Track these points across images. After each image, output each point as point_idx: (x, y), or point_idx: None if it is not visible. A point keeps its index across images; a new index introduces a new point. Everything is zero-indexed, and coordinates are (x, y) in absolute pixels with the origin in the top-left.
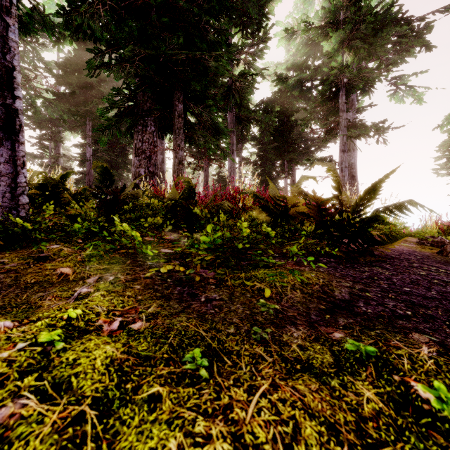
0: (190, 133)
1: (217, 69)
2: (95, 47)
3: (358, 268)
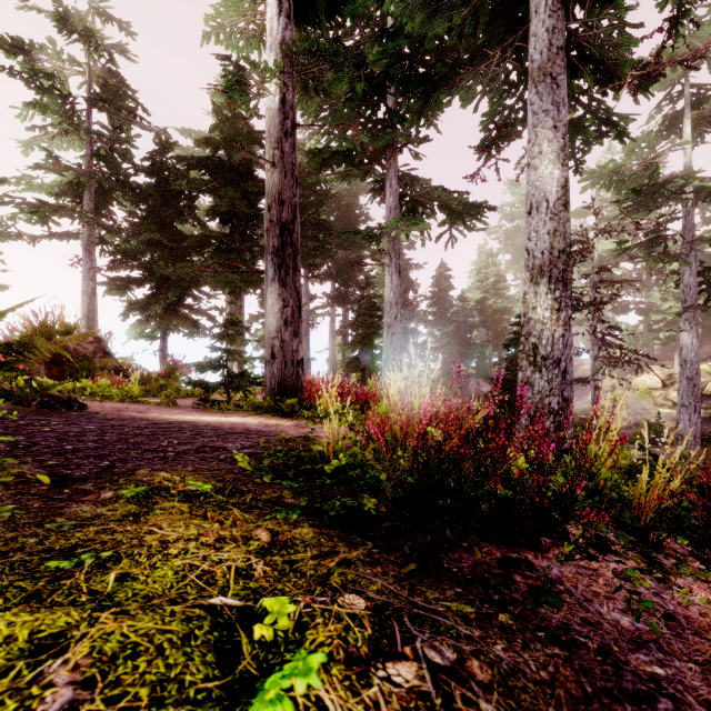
0: None
1: None
2: None
3: None
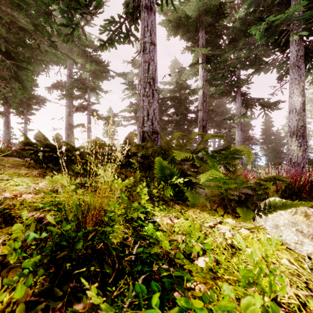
0: (2, 81)
1: (46, 51)
2: None
3: None
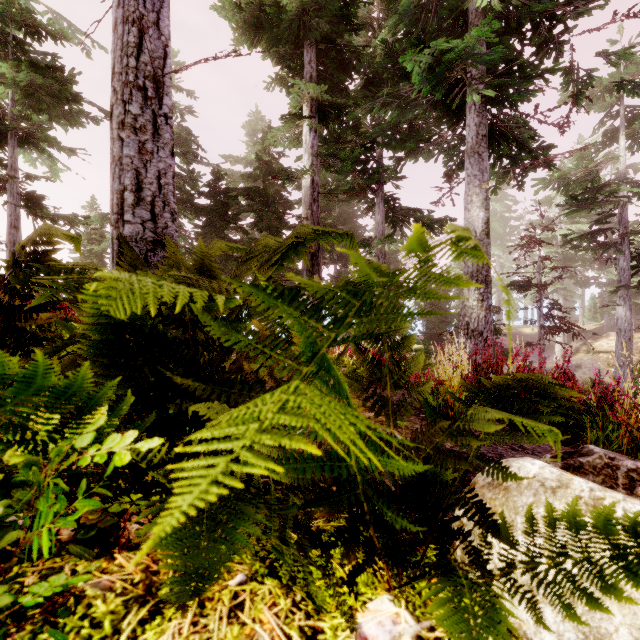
0: None
1: None
2: None
3: None
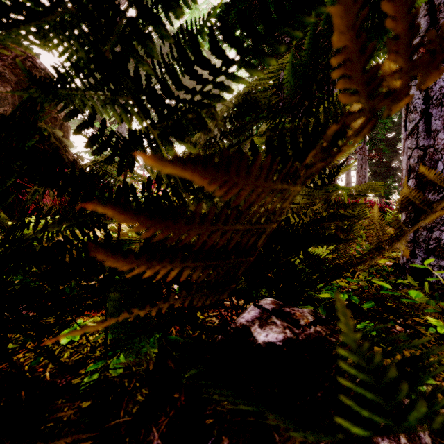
0: None
1: None
2: (247, 44)
3: None
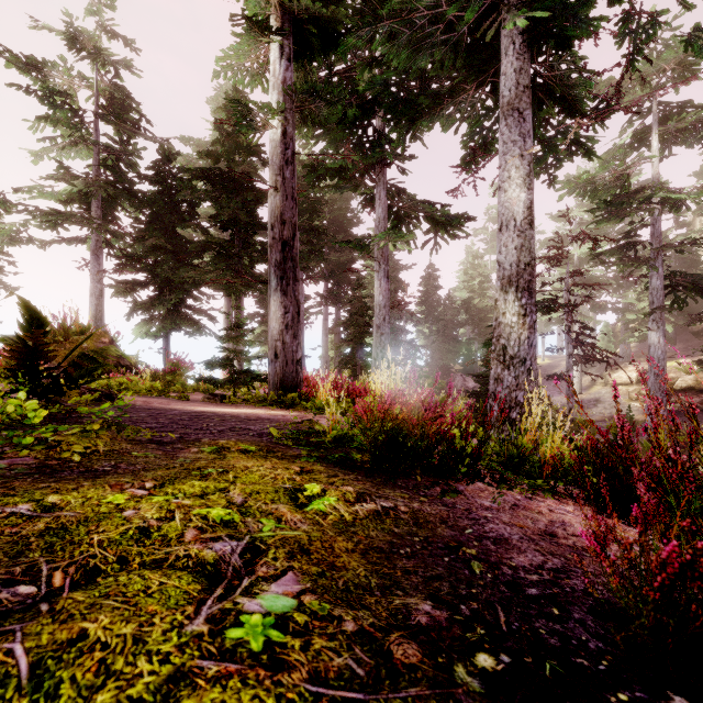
0: None
1: None
2: None
3: (80, 421)
